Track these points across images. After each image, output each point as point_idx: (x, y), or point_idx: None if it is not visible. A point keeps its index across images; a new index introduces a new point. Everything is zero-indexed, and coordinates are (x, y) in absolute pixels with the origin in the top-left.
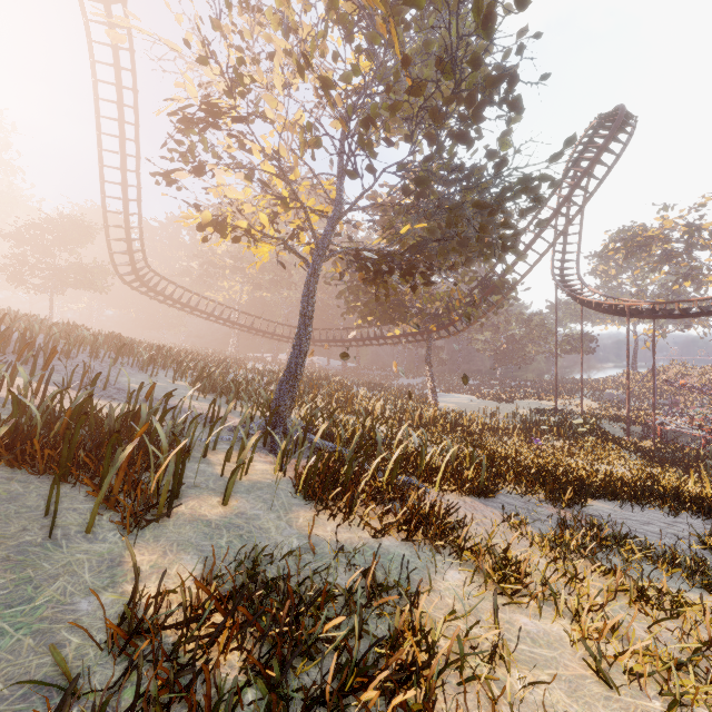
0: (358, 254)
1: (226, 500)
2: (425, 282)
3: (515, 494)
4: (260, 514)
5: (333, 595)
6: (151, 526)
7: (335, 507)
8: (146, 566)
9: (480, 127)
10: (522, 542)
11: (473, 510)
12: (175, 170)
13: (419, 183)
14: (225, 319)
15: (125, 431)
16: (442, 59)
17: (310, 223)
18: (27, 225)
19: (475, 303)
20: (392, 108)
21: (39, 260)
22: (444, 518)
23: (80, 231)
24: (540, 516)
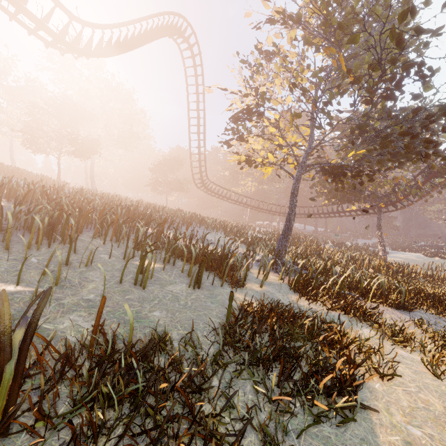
0: (323, 167)
1: (261, 285)
2: (369, 179)
3: (429, 313)
4: (275, 293)
5: (307, 316)
6: (238, 289)
7: (308, 295)
8: (241, 298)
9: (400, 90)
10: (419, 331)
11: (391, 314)
12: (230, 140)
13: (360, 127)
14: (243, 203)
15: (219, 256)
16: (371, 64)
17: (295, 156)
18: (158, 164)
19: (419, 185)
20: (341, 94)
21: (163, 180)
22: (368, 311)
23: (178, 164)
24: (443, 326)
